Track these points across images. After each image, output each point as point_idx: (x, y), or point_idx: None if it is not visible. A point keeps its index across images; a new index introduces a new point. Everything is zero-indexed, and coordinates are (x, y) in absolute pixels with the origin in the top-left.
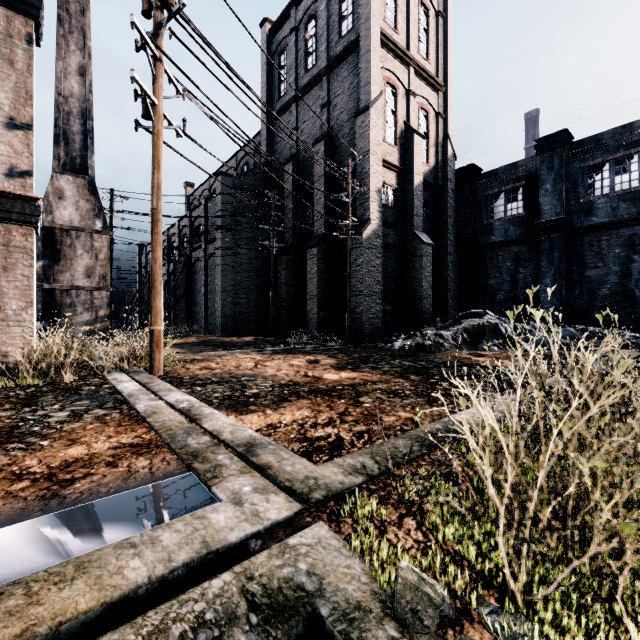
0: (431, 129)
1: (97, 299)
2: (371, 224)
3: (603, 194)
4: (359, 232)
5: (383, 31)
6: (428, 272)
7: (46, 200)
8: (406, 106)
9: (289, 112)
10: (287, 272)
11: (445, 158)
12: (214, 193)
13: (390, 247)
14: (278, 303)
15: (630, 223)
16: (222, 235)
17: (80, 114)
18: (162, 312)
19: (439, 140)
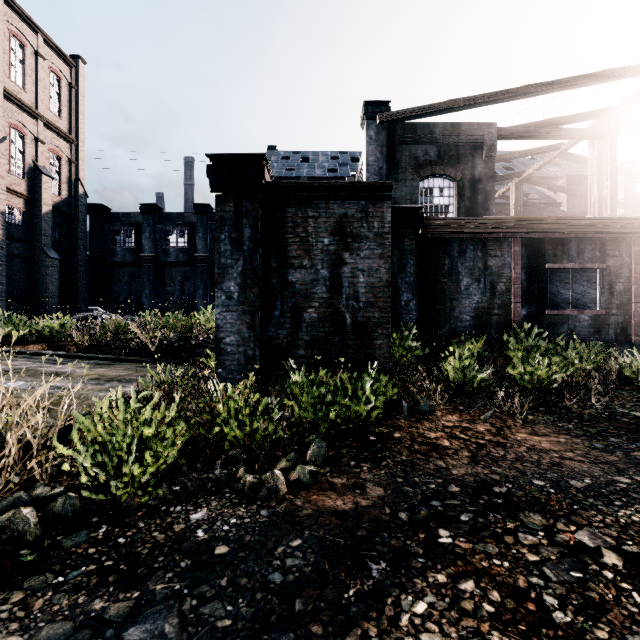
0: (64, 170)
1: None
2: None
3: (173, 246)
4: None
5: (8, 90)
6: (56, 279)
7: None
8: (36, 149)
9: None
10: None
11: (77, 195)
12: None
13: (17, 256)
14: None
15: (184, 265)
16: None
17: None
18: None
19: (72, 180)
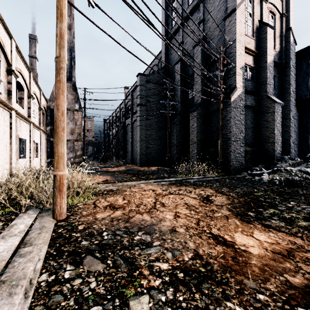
0: (277, 25)
1: (76, 146)
2: (237, 91)
3: None
4: (228, 96)
5: None
6: (278, 123)
7: (52, 95)
8: (260, 10)
9: (178, 34)
10: (177, 128)
11: (288, 44)
12: (136, 86)
13: (248, 107)
14: (171, 147)
15: None
16: (140, 109)
17: (69, 50)
18: (65, 157)
19: (283, 32)
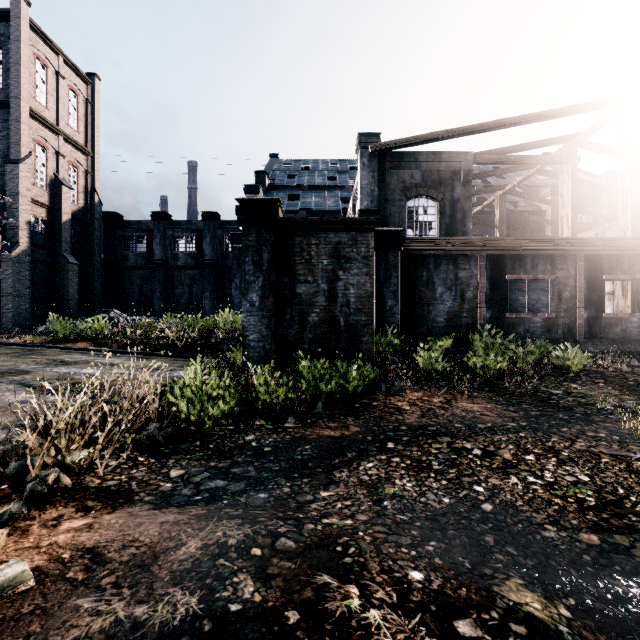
0: (81, 180)
1: None
2: (21, 246)
3: (182, 251)
4: (9, 251)
5: (33, 110)
6: (75, 282)
7: None
8: (57, 162)
9: None
10: None
11: (93, 203)
12: None
13: (41, 262)
14: None
15: (192, 269)
16: None
17: None
18: None
19: (88, 189)
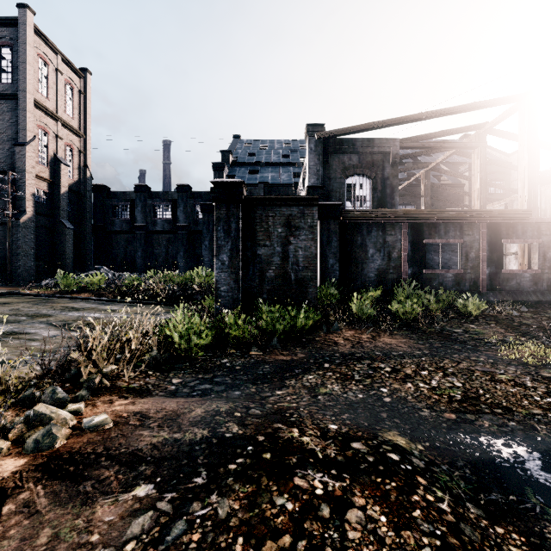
0: (76, 158)
1: None
2: (27, 214)
3: (160, 218)
4: (18, 218)
5: (37, 100)
6: (71, 244)
7: None
8: (56, 144)
9: None
10: None
11: (85, 178)
12: None
13: (43, 227)
14: None
15: (168, 232)
16: None
17: None
18: None
19: (81, 166)
